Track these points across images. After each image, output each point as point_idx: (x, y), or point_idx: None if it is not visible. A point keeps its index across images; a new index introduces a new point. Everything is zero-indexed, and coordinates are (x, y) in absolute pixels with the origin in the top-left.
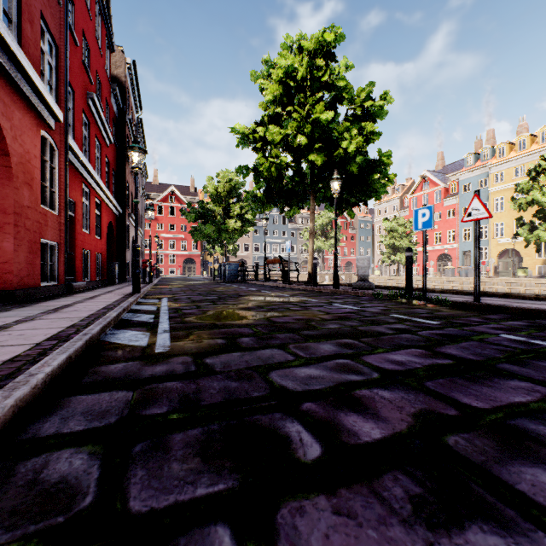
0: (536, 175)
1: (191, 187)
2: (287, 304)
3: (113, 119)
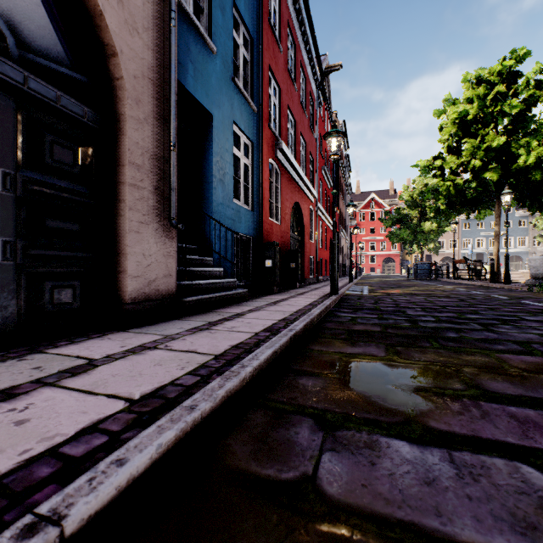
0: None
1: (390, 190)
2: (436, 290)
3: (331, 168)
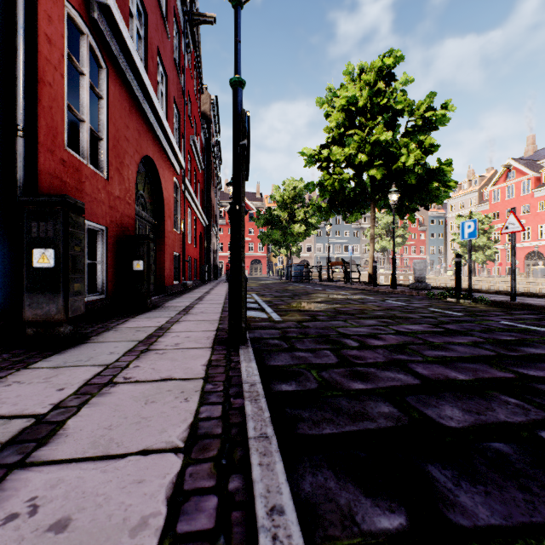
0: None
1: (257, 193)
2: (348, 300)
3: (201, 148)
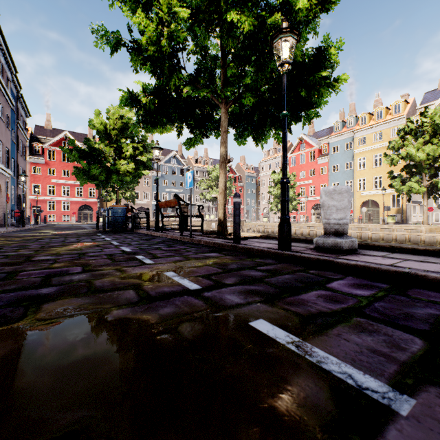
0: (405, 134)
1: (89, 135)
2: None
3: None
